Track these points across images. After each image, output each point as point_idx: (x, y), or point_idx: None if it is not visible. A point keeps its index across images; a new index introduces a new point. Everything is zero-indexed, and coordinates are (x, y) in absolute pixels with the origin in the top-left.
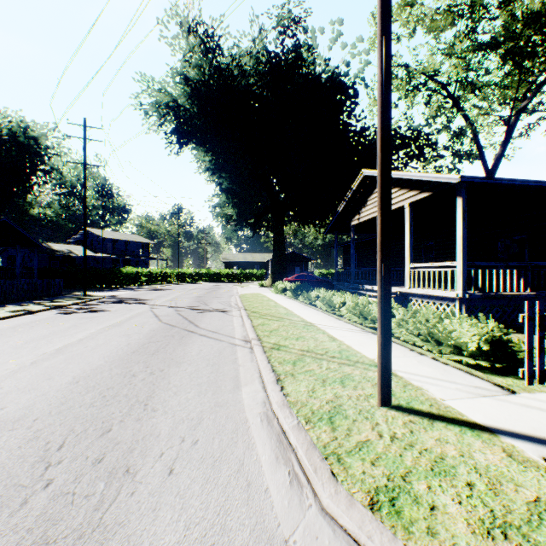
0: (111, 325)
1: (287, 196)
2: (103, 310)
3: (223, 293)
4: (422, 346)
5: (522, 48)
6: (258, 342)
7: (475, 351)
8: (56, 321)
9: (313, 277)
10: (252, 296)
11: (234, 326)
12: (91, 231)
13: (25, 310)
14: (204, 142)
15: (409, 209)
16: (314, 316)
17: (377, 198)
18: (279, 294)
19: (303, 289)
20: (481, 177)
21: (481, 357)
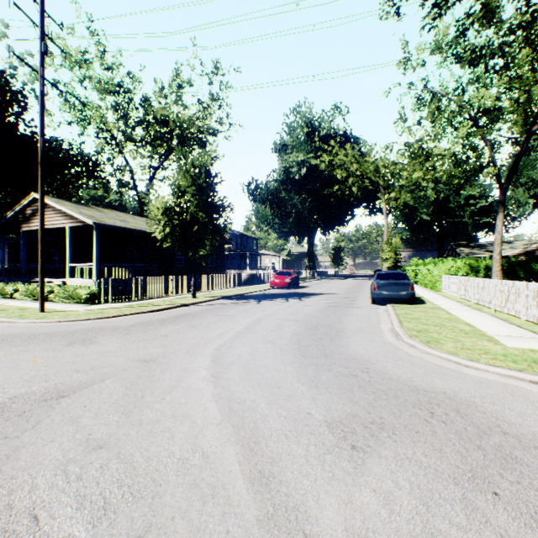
0: None
1: None
2: None
3: None
4: (68, 303)
5: (152, 137)
6: None
7: (88, 299)
8: None
9: None
10: None
11: None
12: None
13: None
14: None
15: (70, 230)
16: None
17: (40, 245)
18: None
19: None
20: (105, 224)
21: (90, 300)
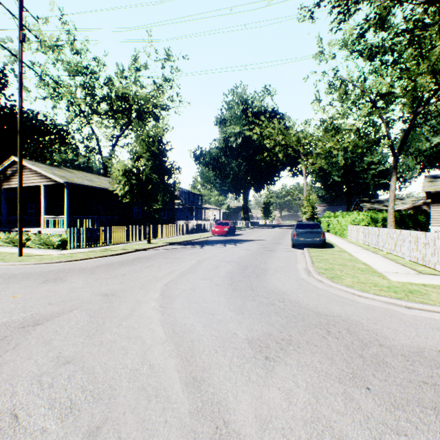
0: None
1: None
2: None
3: None
4: (43, 248)
5: (114, 111)
6: None
7: (59, 245)
8: None
9: None
10: None
11: None
12: None
13: None
14: None
15: (45, 187)
16: None
17: (19, 200)
18: None
19: None
20: (74, 183)
21: (61, 246)
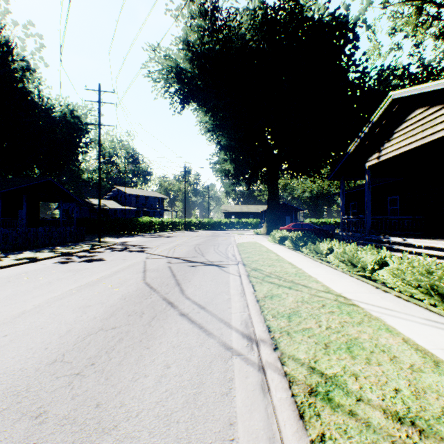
0: (85, 284)
1: (281, 150)
2: (101, 259)
3: (221, 240)
4: None
5: None
6: (273, 356)
7: None
8: (41, 273)
9: (310, 226)
10: (250, 245)
11: (229, 294)
12: (120, 189)
13: (29, 258)
14: (204, 101)
15: None
16: (339, 282)
17: None
18: (277, 244)
19: (306, 240)
20: None
21: None
